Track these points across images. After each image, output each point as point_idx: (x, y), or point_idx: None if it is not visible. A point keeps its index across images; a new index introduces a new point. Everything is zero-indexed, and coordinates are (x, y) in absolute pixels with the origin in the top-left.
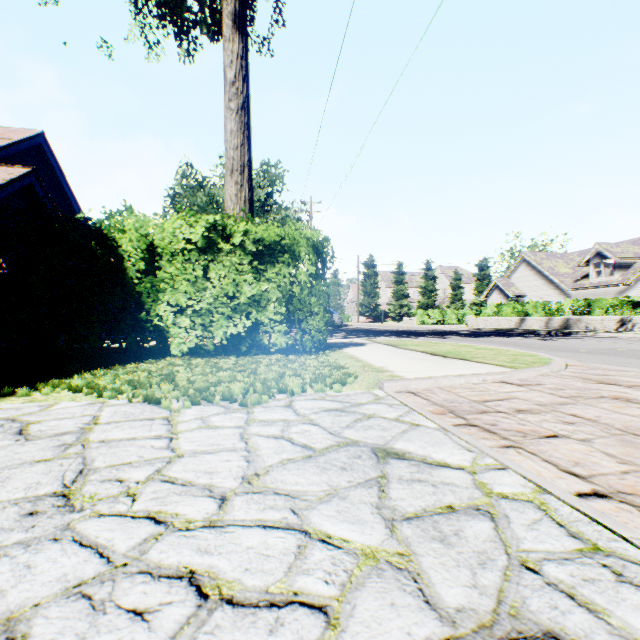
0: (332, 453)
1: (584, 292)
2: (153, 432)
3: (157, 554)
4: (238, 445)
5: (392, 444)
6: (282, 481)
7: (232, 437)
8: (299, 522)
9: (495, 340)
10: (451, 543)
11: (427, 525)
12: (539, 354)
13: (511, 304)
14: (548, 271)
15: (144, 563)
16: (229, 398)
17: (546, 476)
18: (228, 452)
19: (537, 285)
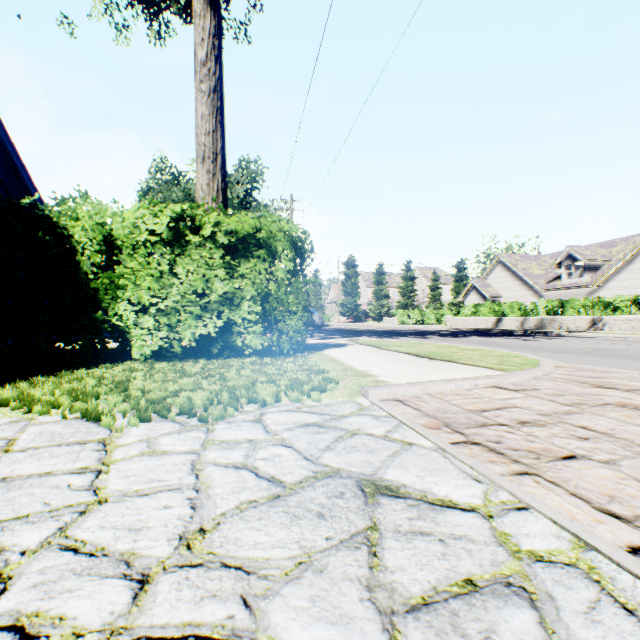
0: (307, 490)
1: (556, 293)
2: (78, 463)
3: None
4: (185, 480)
5: (382, 473)
6: (235, 542)
7: (180, 468)
8: (251, 626)
9: (476, 340)
10: None
11: (443, 622)
12: (525, 355)
13: (488, 304)
14: (522, 272)
15: None
16: (188, 412)
17: (581, 519)
18: (170, 492)
19: (512, 286)
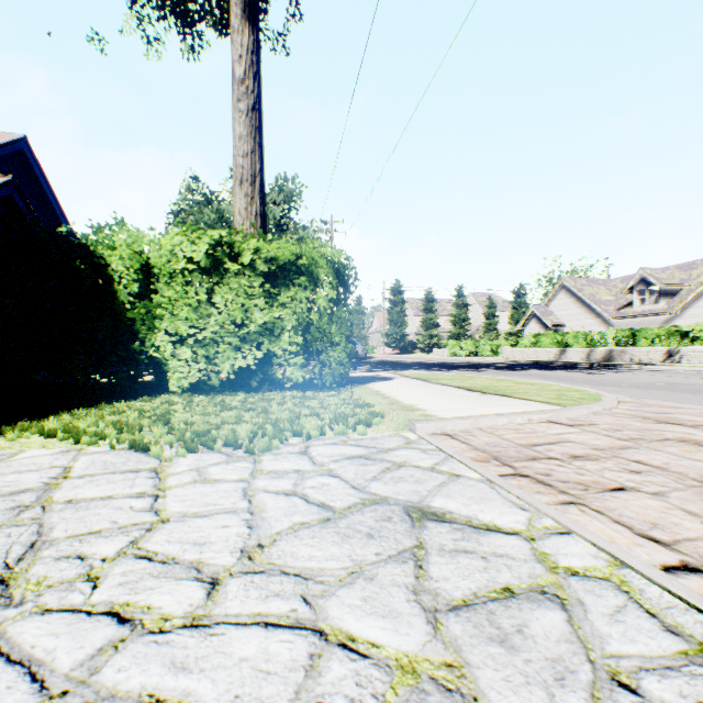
0: (356, 514)
1: (627, 321)
2: (135, 488)
3: (113, 674)
4: (239, 505)
5: (429, 501)
6: (292, 555)
7: (233, 494)
8: (312, 617)
9: (535, 373)
10: (515, 646)
11: (481, 618)
12: (586, 389)
13: (550, 334)
14: (589, 298)
15: (92, 690)
16: (233, 443)
17: (621, 543)
18: (226, 514)
19: (577, 314)
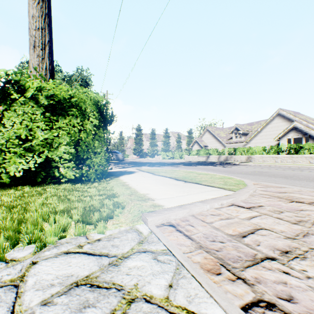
0: None
1: (231, 145)
2: None
3: None
4: None
5: None
6: None
7: None
8: None
9: (201, 167)
10: None
11: None
12: (233, 177)
13: (203, 149)
14: (217, 135)
15: None
16: None
17: None
18: None
19: (213, 141)
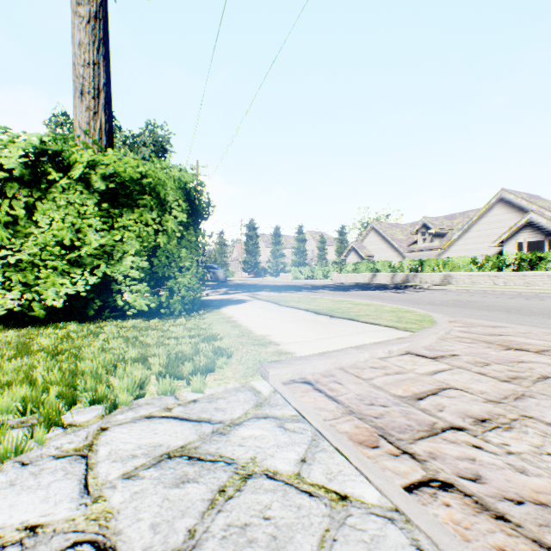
0: None
1: (415, 254)
2: None
3: None
4: None
5: None
6: None
7: None
8: None
9: (361, 294)
10: None
11: None
12: (414, 309)
13: (365, 263)
14: (390, 237)
15: None
16: None
17: None
18: None
19: (382, 248)
